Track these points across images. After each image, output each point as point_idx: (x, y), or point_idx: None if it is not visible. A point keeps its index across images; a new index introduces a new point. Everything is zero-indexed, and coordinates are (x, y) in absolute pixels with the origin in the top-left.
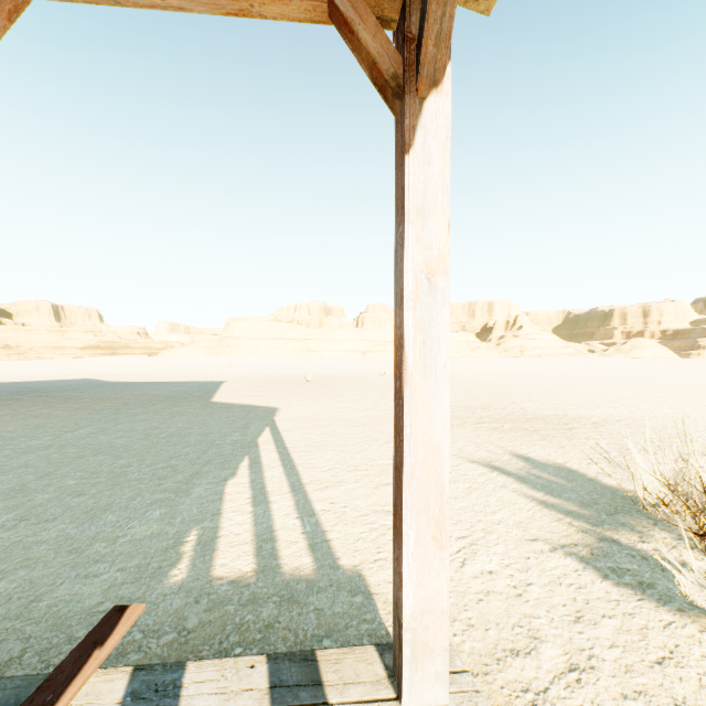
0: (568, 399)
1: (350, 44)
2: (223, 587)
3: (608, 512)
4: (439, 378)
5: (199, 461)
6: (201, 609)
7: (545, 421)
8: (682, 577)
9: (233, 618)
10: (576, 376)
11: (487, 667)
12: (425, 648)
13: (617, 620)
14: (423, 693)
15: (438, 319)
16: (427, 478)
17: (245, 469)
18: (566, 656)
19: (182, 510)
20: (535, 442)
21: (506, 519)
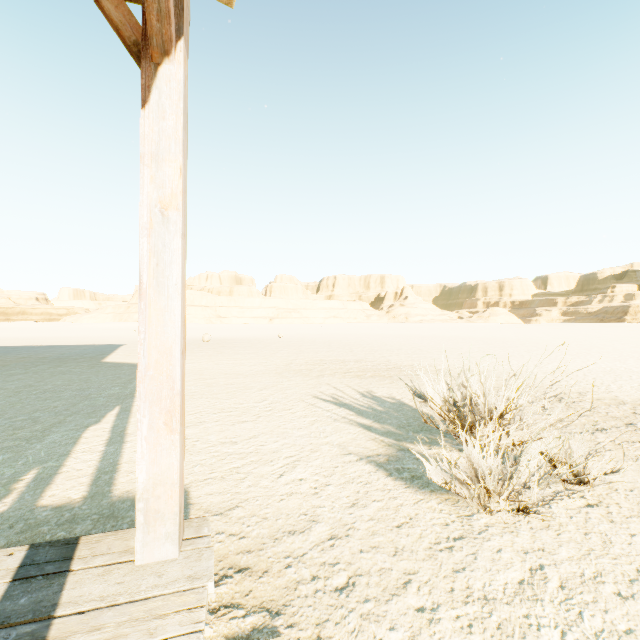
0: (427, 353)
1: (102, 11)
2: (45, 513)
3: (415, 431)
4: (171, 294)
5: (65, 412)
6: (13, 532)
7: (401, 370)
8: (429, 465)
9: (44, 536)
10: (442, 337)
11: (264, 545)
12: (157, 514)
13: (383, 502)
14: (155, 551)
15: (171, 246)
16: (160, 375)
17: (112, 417)
18: (331, 531)
19: (29, 454)
20: (385, 385)
21: (334, 441)
